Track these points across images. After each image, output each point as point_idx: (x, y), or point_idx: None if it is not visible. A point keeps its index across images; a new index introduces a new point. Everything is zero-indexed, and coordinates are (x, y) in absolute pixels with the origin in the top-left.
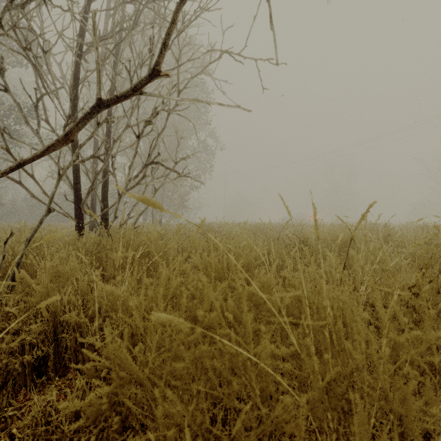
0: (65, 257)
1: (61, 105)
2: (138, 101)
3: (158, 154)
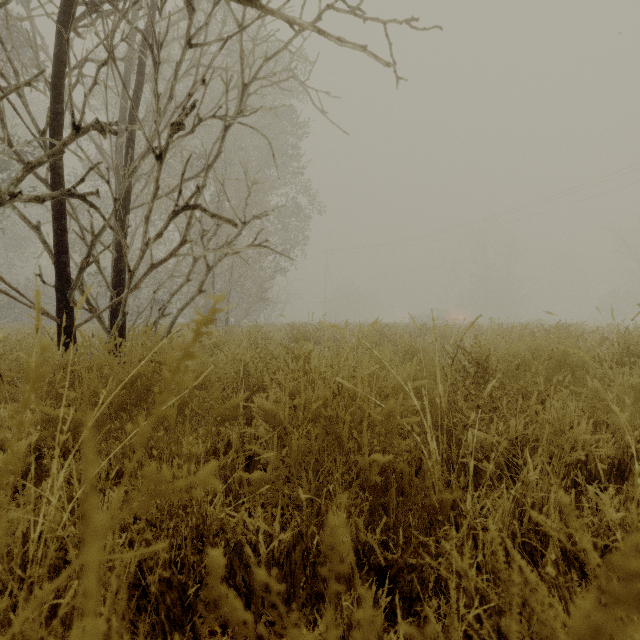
0: (1, 394)
1: (29, 110)
2: (156, 85)
3: (197, 189)
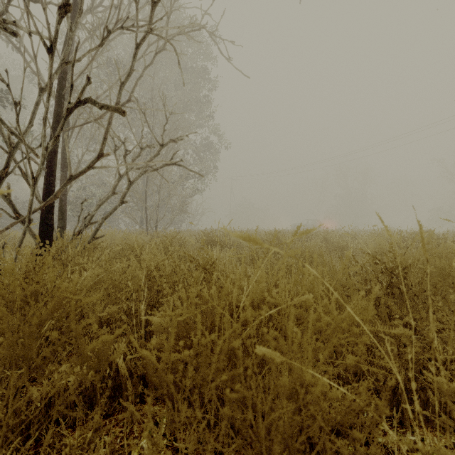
0: None
1: None
2: None
3: (87, 81)
